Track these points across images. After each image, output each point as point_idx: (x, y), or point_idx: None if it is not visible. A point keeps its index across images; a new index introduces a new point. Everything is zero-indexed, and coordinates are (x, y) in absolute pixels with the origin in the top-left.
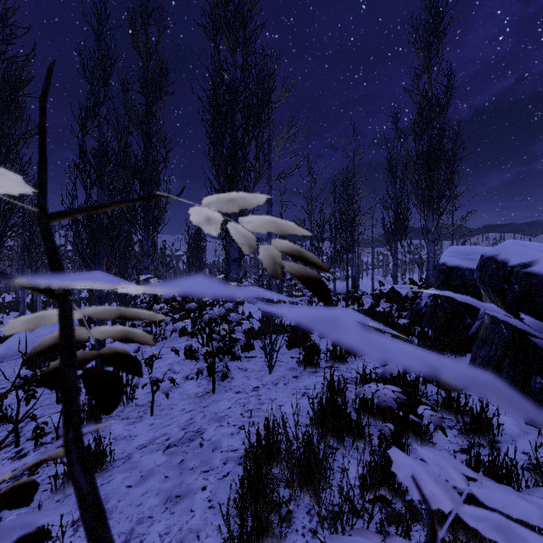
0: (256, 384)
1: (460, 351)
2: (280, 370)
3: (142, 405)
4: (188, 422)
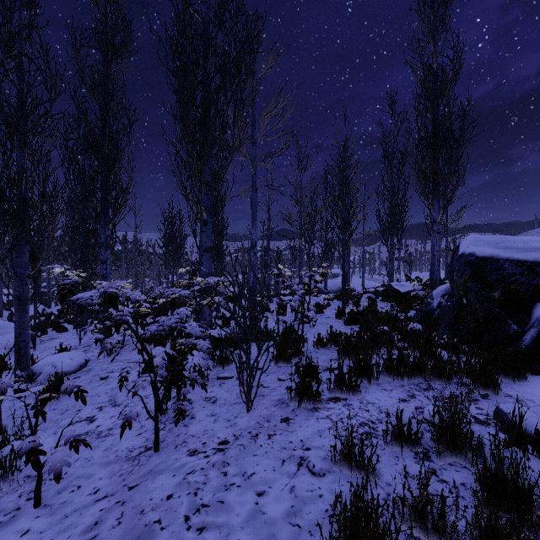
0: (225, 435)
1: (518, 373)
2: (263, 404)
3: (35, 478)
4: (85, 538)
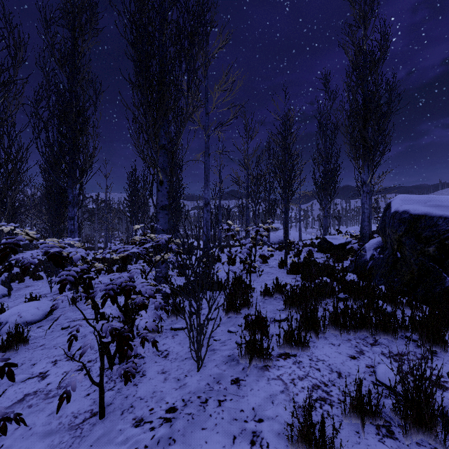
0: (173, 399)
1: None
2: (213, 361)
3: None
4: None
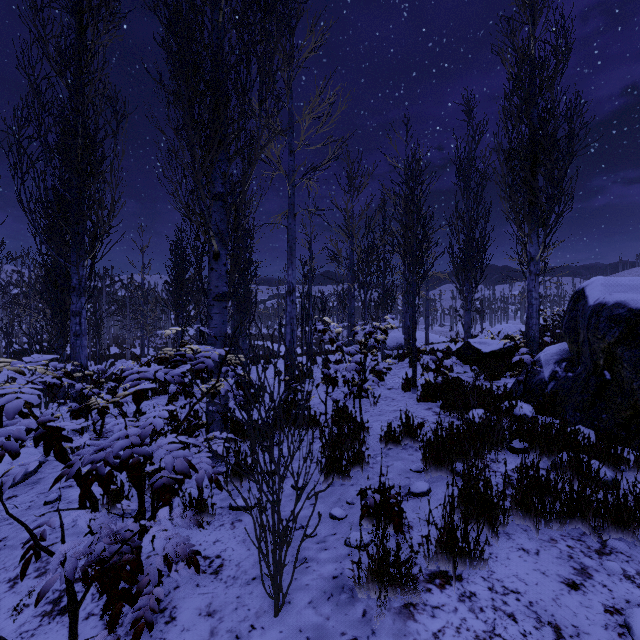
0: None
1: None
2: (305, 590)
3: None
4: None
